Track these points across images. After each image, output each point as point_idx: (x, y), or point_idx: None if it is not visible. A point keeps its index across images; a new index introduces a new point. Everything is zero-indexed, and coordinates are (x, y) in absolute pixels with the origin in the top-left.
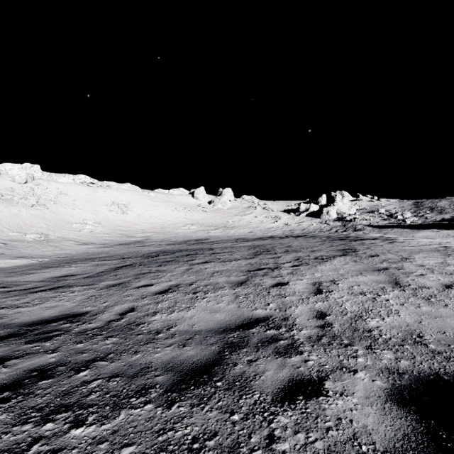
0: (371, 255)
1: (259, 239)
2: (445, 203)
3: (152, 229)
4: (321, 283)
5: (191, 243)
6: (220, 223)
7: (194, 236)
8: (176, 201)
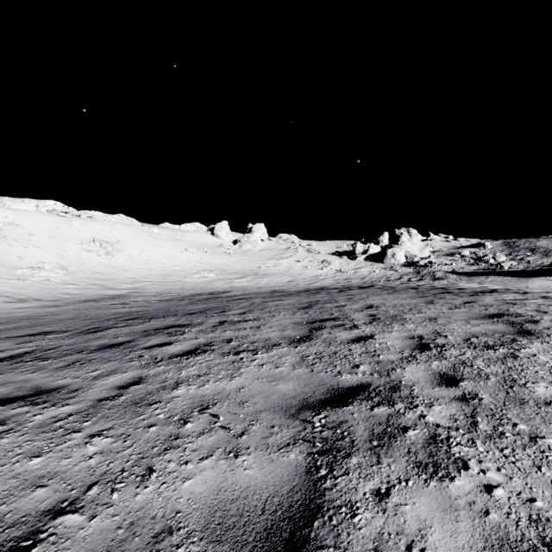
0: None
1: (306, 292)
2: (546, 242)
3: (149, 277)
4: None
5: (199, 299)
6: (248, 270)
7: (209, 287)
8: (189, 239)
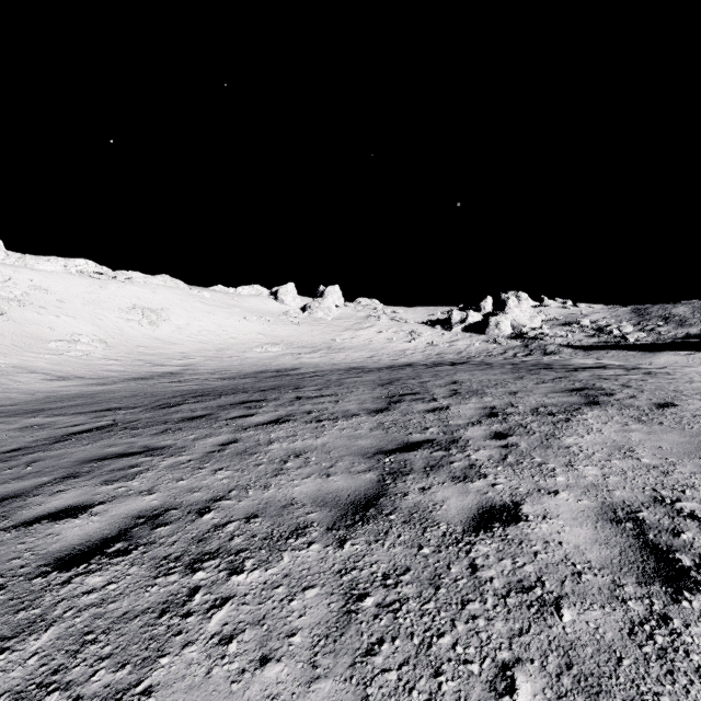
0: (655, 402)
1: (388, 368)
2: (684, 309)
3: (202, 352)
4: (633, 511)
5: (265, 376)
6: (320, 343)
7: (274, 364)
8: (248, 305)
